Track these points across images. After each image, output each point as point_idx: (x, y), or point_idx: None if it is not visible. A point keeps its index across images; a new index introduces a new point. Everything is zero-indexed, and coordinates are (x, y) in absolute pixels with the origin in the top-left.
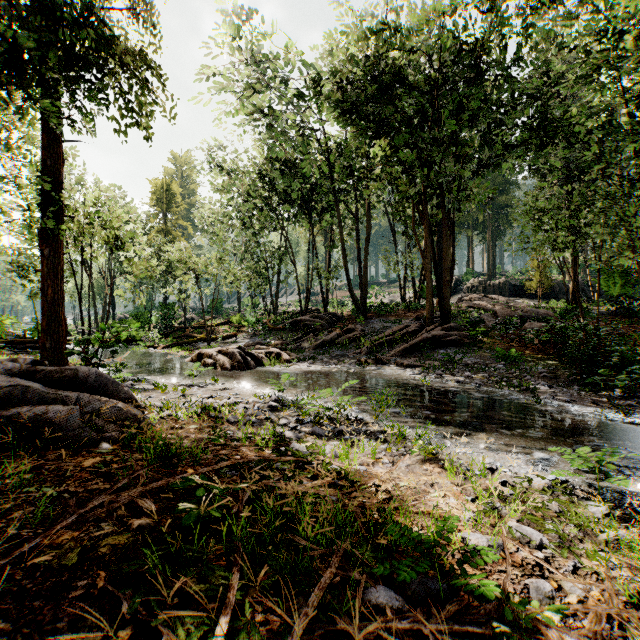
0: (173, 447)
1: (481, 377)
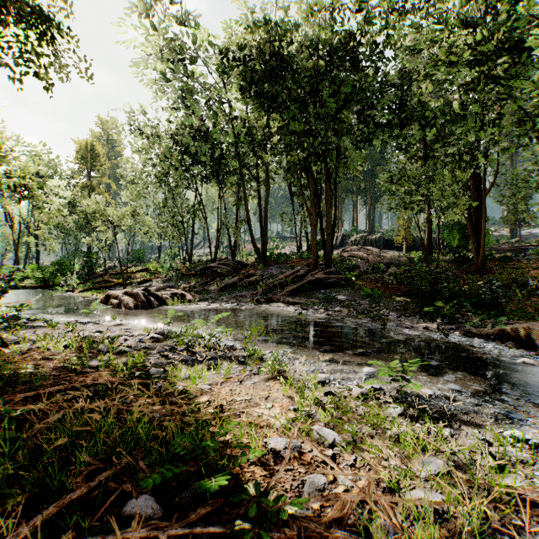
0: (8, 375)
1: (348, 311)
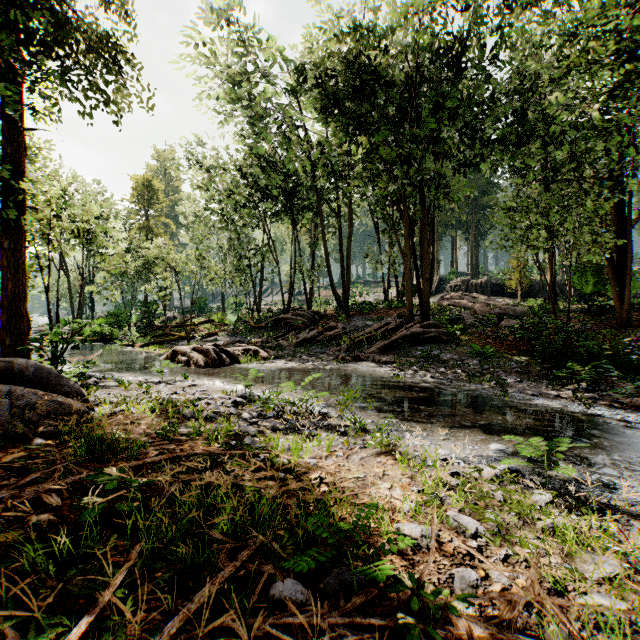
0: (108, 441)
1: (455, 373)
